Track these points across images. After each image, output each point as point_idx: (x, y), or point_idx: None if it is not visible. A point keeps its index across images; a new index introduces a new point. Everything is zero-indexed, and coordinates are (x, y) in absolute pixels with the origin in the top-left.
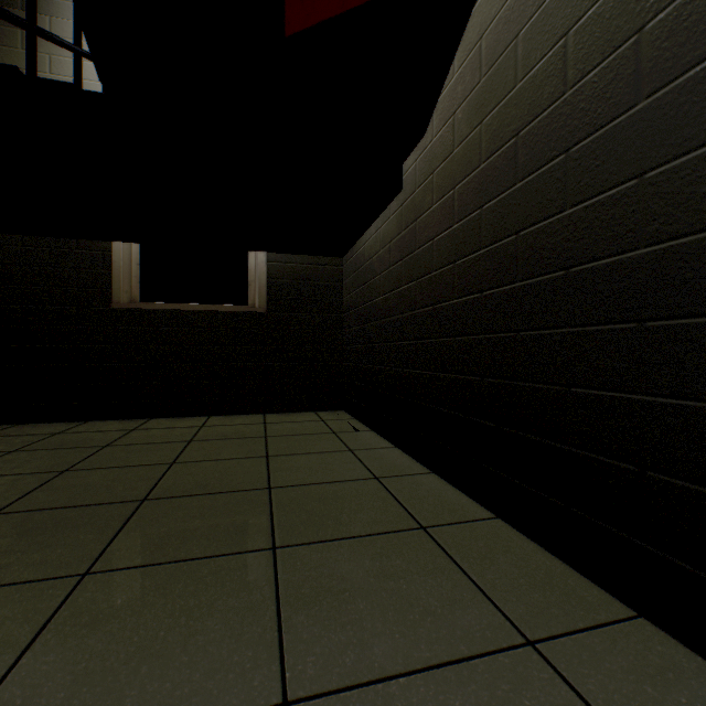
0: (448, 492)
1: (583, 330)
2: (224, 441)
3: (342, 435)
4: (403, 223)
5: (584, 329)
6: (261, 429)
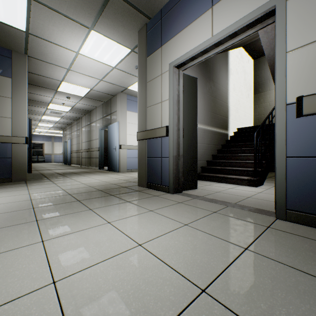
0: None
1: None
2: None
3: None
4: None
5: None
6: None
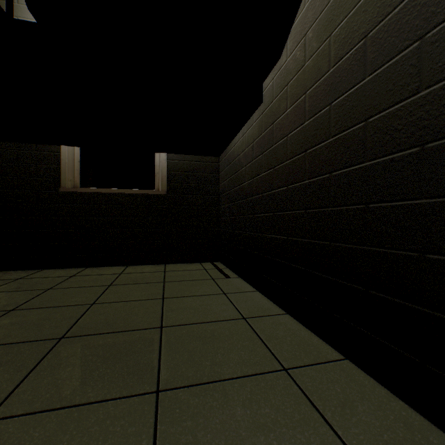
0: (301, 332)
1: (441, 200)
2: (134, 286)
3: (218, 281)
4: (263, 127)
5: (443, 199)
6: (162, 276)
